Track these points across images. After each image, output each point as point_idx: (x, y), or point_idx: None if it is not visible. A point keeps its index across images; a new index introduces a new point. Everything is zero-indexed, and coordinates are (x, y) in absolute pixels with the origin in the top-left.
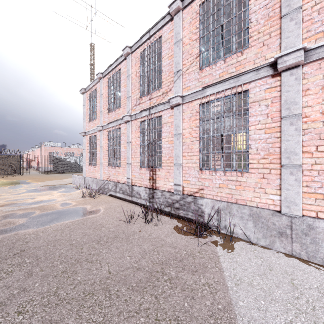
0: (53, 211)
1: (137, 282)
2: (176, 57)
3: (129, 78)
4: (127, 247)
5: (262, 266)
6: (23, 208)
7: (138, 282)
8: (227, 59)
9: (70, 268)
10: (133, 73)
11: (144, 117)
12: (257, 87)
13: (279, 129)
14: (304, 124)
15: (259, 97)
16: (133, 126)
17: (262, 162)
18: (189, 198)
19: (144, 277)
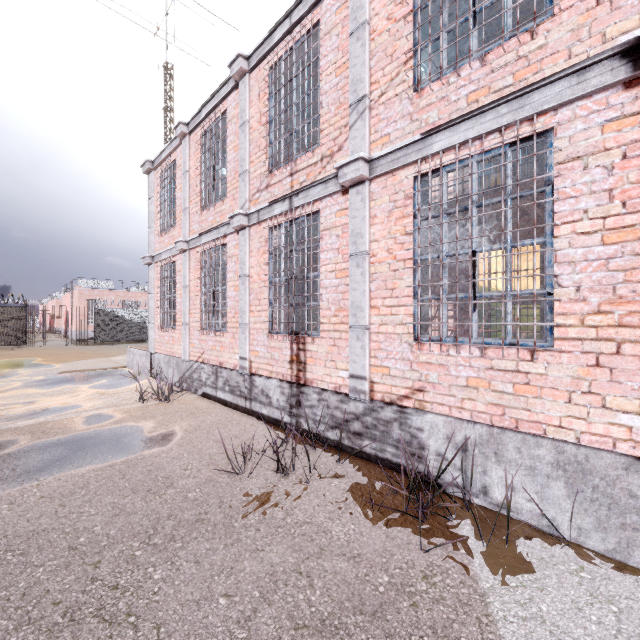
0: (62, 437)
1: None
2: (356, 67)
3: (245, 129)
4: (225, 557)
5: (624, 638)
6: None
7: None
8: (490, 56)
9: None
10: (253, 118)
11: (278, 216)
12: (580, 120)
13: None
14: None
15: (586, 146)
16: (255, 238)
17: (594, 323)
18: (386, 411)
19: None
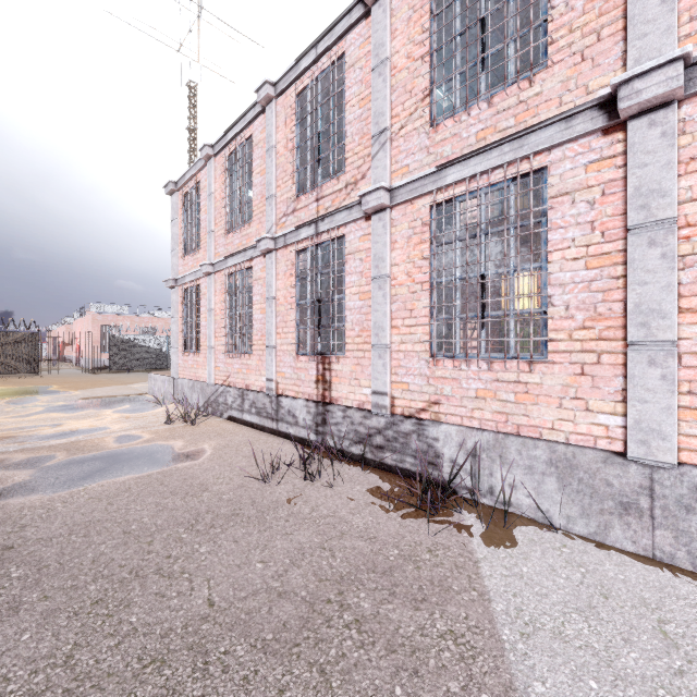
0: (97, 454)
1: (278, 630)
2: (378, 101)
3: (272, 154)
4: (260, 538)
5: (584, 587)
6: (29, 447)
7: (279, 629)
8: (496, 99)
9: (114, 592)
10: (280, 143)
11: (305, 240)
12: (568, 160)
13: (620, 257)
14: (684, 243)
15: (573, 183)
16: (281, 262)
17: (579, 338)
18: (406, 424)
19: (295, 616)
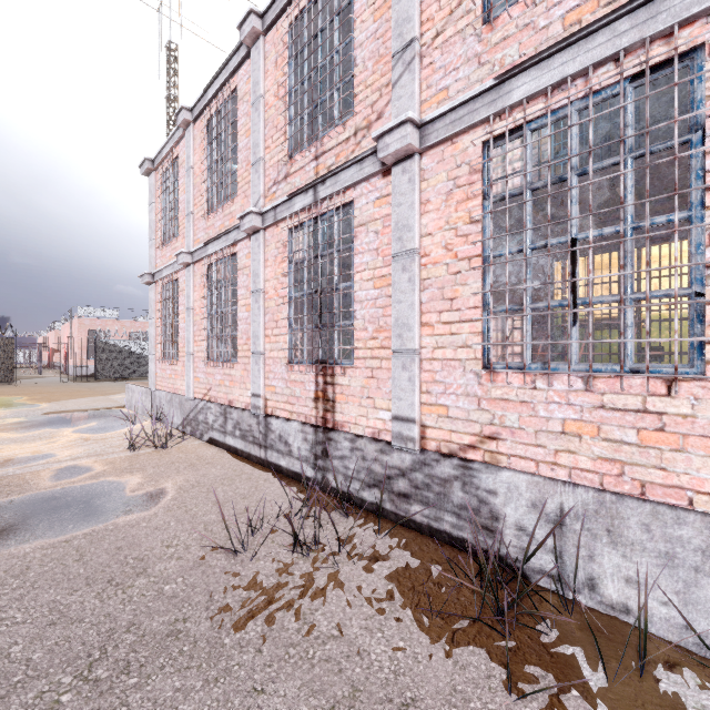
0: (15, 498)
1: None
2: (401, 3)
3: (259, 107)
4: (202, 706)
5: None
6: None
7: None
8: None
9: None
10: (269, 91)
11: (300, 213)
12: None
13: None
14: None
15: None
16: (271, 244)
17: None
18: (443, 466)
19: None
